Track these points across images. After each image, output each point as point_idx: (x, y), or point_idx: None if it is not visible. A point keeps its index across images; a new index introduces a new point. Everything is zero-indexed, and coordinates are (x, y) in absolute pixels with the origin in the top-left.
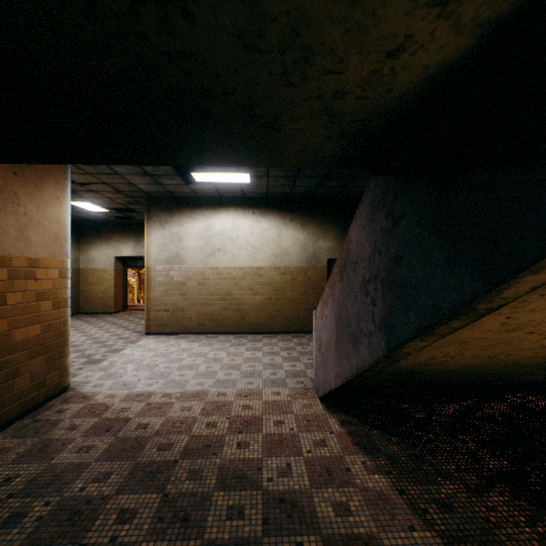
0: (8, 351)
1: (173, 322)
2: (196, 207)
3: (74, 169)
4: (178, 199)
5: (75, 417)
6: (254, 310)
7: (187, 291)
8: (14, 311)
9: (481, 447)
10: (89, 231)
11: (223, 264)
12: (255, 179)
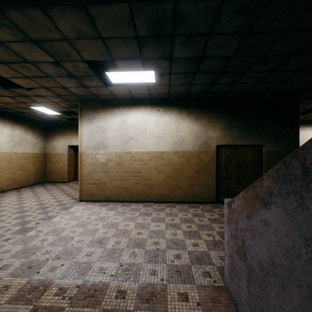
0: None
1: (98, 192)
2: (115, 107)
3: (13, 72)
4: (102, 101)
5: None
6: (158, 185)
7: (108, 169)
8: None
9: None
10: (52, 129)
11: (135, 150)
12: (159, 78)
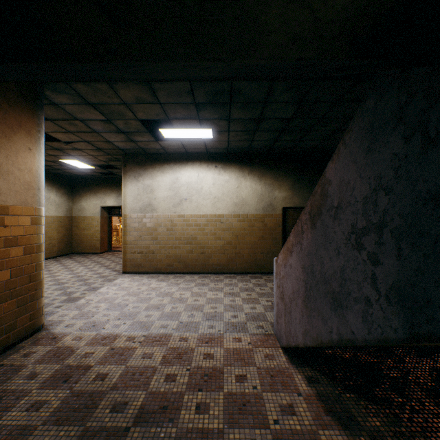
0: None
1: (146, 262)
2: (166, 162)
3: (57, 128)
4: (150, 155)
5: (38, 363)
6: (216, 253)
7: (157, 236)
8: None
9: None
10: (80, 185)
11: (189, 212)
12: (217, 134)
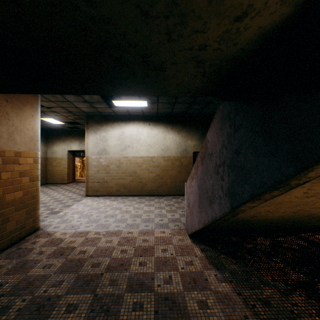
0: (3, 207)
1: (102, 189)
2: (115, 121)
3: (43, 98)
4: (105, 116)
5: (42, 246)
6: (150, 182)
7: (110, 170)
8: (6, 183)
9: (287, 266)
10: (52, 135)
11: (131, 155)
12: (150, 104)
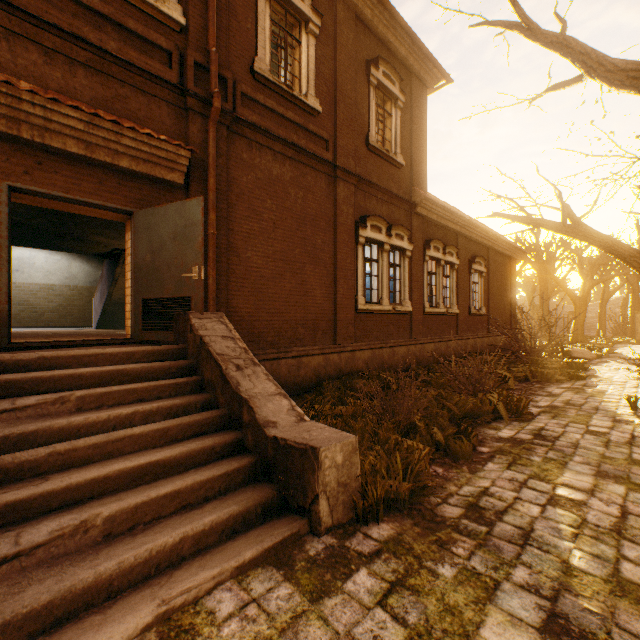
0: None
1: None
2: None
3: None
4: None
5: None
6: (49, 313)
7: None
8: None
9: None
10: None
11: (22, 281)
12: None
